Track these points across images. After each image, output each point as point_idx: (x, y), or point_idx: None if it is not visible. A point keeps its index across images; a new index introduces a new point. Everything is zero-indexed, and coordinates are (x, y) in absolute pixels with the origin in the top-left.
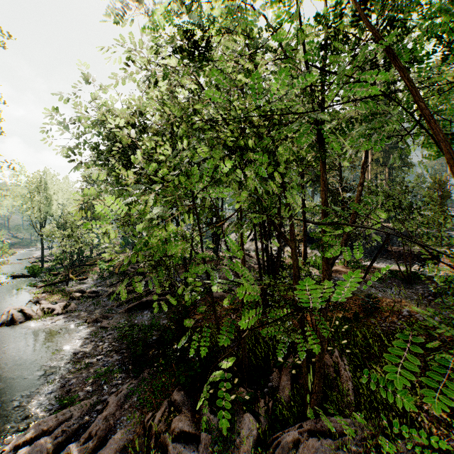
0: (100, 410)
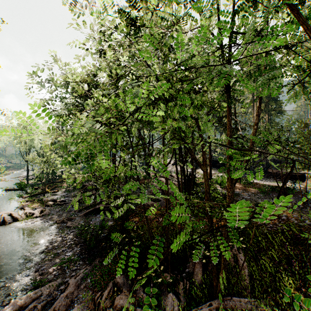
0: (63, 289)
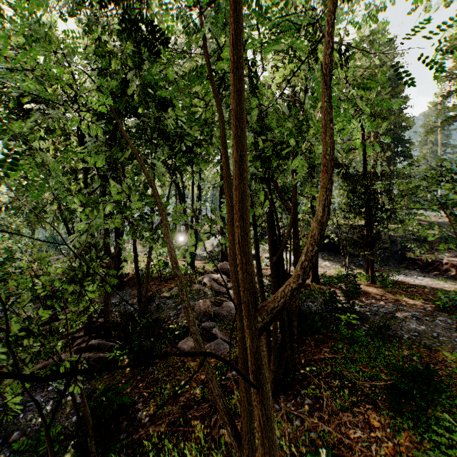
0: None
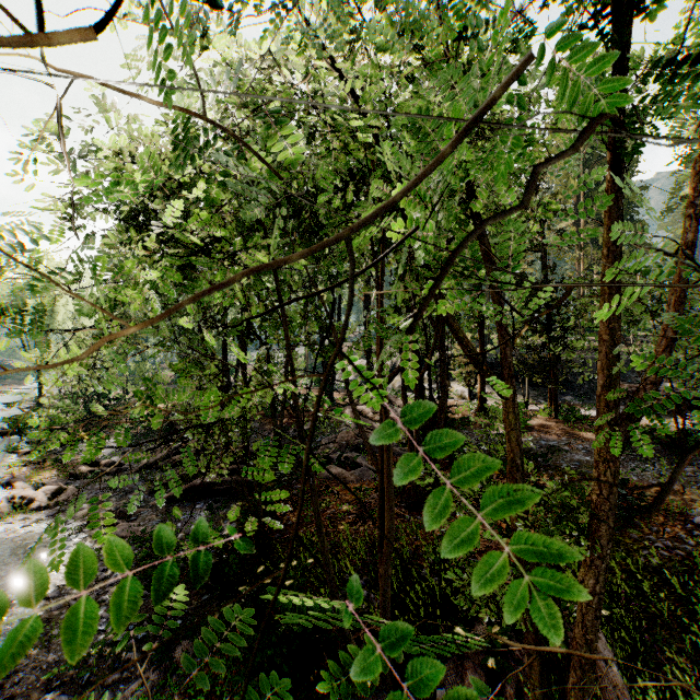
0: None
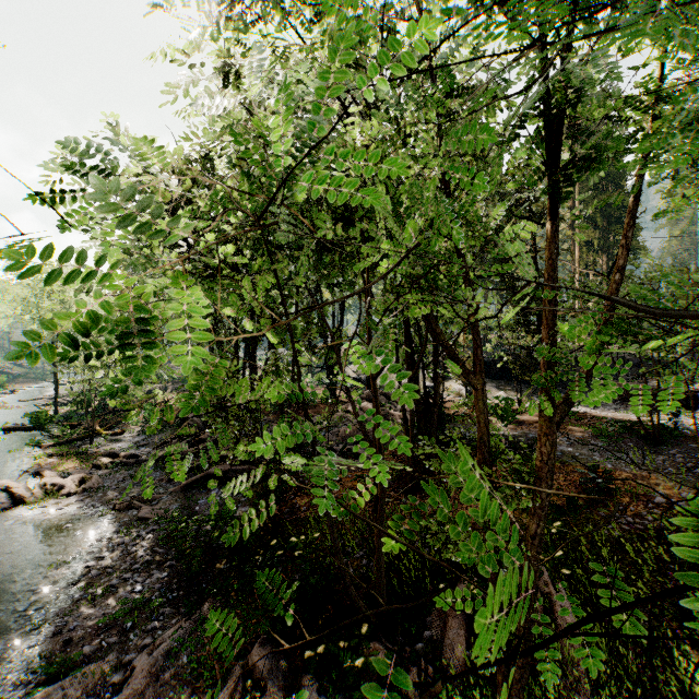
0: (118, 684)
